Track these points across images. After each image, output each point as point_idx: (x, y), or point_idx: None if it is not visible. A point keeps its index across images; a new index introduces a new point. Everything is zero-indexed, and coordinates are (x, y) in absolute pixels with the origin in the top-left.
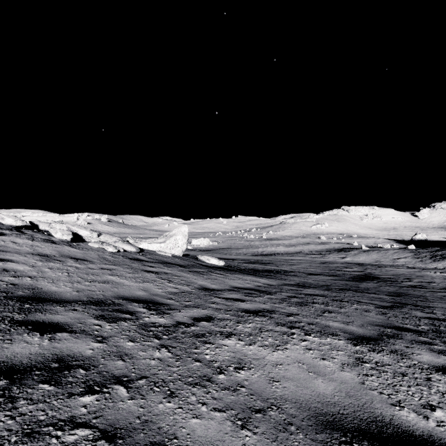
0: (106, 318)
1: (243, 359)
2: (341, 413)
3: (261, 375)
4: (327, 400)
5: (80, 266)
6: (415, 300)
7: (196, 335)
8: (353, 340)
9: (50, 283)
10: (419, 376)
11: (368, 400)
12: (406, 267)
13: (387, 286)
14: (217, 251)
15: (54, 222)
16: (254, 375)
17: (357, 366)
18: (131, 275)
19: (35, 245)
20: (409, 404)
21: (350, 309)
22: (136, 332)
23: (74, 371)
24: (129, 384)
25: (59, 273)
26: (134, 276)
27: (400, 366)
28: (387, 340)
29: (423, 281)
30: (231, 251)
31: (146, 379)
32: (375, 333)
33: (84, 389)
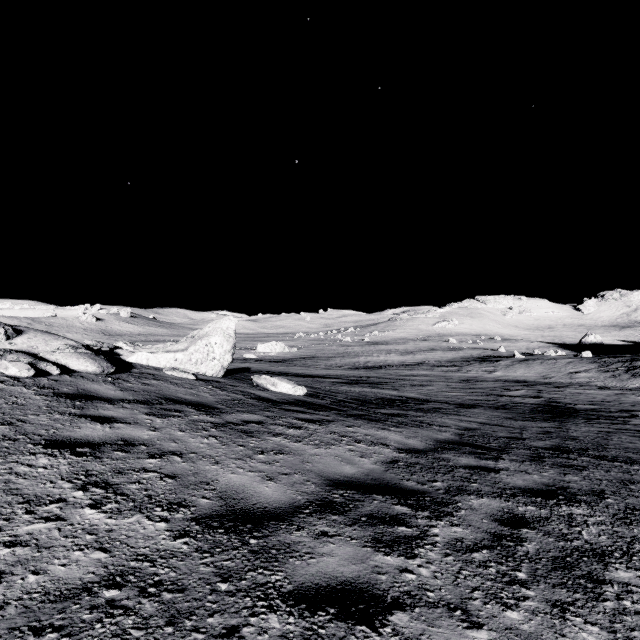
0: None
1: None
2: None
3: None
4: None
5: None
6: None
7: None
8: None
9: None
10: None
11: None
12: (595, 386)
13: (616, 431)
14: (295, 362)
15: None
16: None
17: None
18: None
19: None
20: None
21: None
22: None
23: None
24: None
25: None
26: None
27: None
28: None
29: None
30: (317, 361)
31: None
32: None
33: None
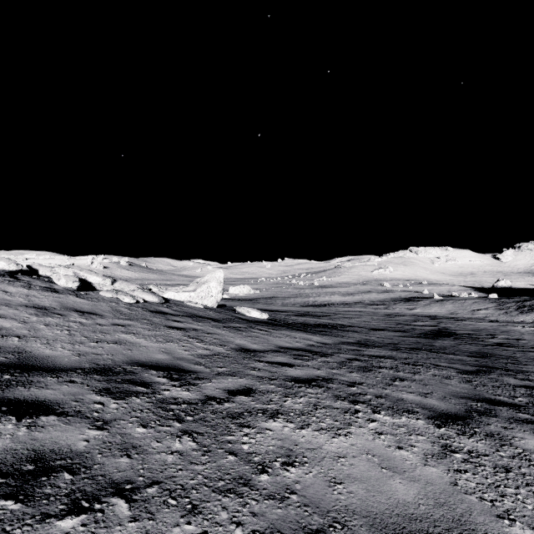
0: (113, 392)
1: (293, 450)
2: (430, 533)
3: (318, 475)
4: (409, 511)
5: (86, 321)
6: (504, 362)
7: (231, 415)
8: (435, 419)
9: (44, 344)
10: (527, 471)
11: (465, 510)
12: (488, 320)
13: (467, 344)
14: (259, 301)
15: (59, 266)
16: (309, 475)
17: (444, 457)
18: (150, 333)
19: (31, 295)
20: (521, 515)
21: (427, 376)
22: (151, 411)
23: (55, 477)
24: (134, 495)
25: (57, 331)
26: (155, 334)
27: (501, 457)
28: (478, 418)
29: (510, 337)
30: (276, 301)
31: (159, 486)
32: (462, 408)
33: (66, 506)
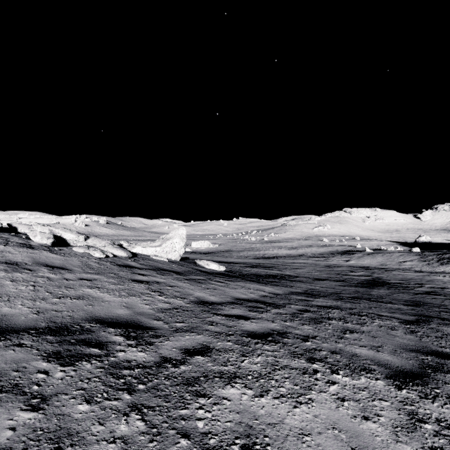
0: (62, 356)
1: (253, 427)
2: None
3: None
4: None
5: (54, 276)
6: (437, 310)
7: (186, 381)
8: (394, 379)
9: (3, 301)
10: None
11: None
12: (413, 270)
13: (400, 292)
14: (217, 254)
15: (38, 224)
16: None
17: (414, 429)
18: (115, 287)
19: (6, 251)
20: None
21: (373, 327)
22: (100, 380)
23: None
24: None
25: (22, 287)
26: (119, 288)
27: None
28: (434, 376)
29: (435, 286)
30: (231, 254)
31: None
32: (415, 364)
33: None
